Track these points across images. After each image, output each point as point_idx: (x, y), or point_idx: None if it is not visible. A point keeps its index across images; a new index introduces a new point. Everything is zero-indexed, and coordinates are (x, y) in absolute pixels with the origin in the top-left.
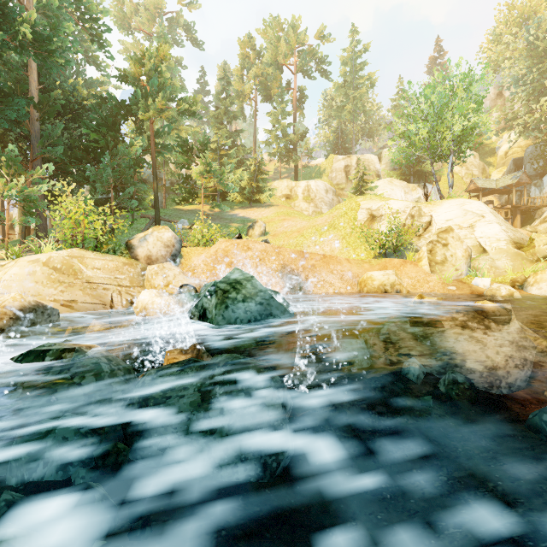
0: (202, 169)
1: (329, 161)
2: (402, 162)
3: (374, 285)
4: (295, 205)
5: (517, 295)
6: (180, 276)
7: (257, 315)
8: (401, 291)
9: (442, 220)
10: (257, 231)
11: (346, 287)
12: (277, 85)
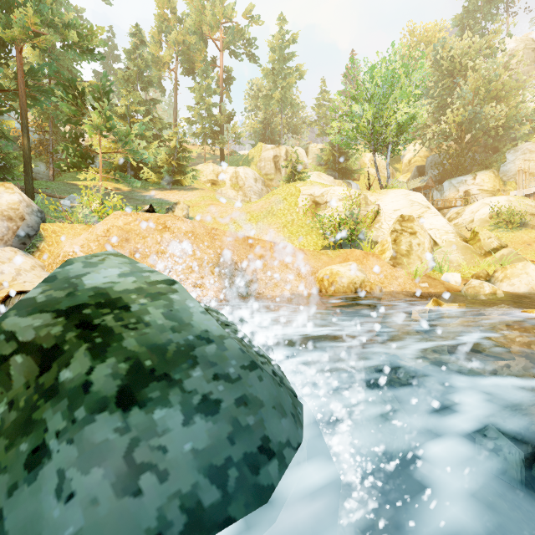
0: (99, 124)
1: (258, 150)
2: (329, 158)
3: (343, 283)
4: (222, 192)
5: (500, 293)
6: (33, 273)
7: (196, 484)
8: (374, 290)
9: (390, 210)
10: (179, 214)
11: (305, 286)
12: (201, 59)
